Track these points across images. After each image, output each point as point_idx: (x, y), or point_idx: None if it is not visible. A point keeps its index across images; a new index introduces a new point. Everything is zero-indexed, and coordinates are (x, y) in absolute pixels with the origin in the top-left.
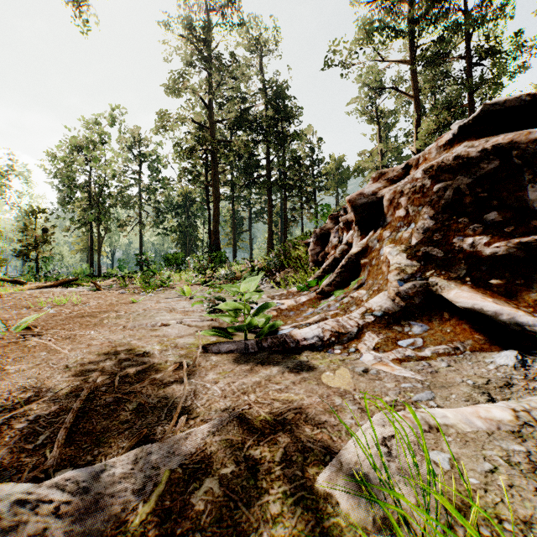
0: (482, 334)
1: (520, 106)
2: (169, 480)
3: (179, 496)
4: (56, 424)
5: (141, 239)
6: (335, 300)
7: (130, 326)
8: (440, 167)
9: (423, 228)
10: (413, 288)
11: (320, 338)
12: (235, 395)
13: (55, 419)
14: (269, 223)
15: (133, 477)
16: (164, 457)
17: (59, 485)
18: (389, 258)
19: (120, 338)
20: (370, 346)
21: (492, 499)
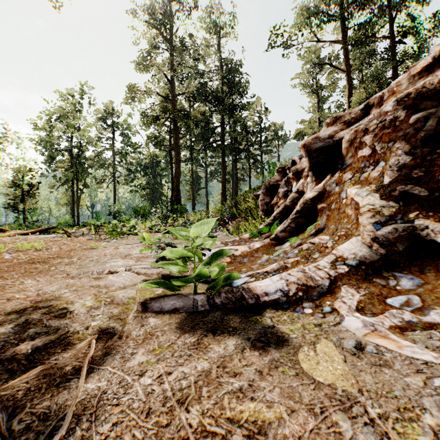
0: None
1: None
2: None
3: None
4: None
5: (115, 195)
6: (291, 247)
7: (73, 274)
8: (420, 93)
9: (397, 165)
10: (394, 232)
11: (285, 293)
12: (166, 407)
13: None
14: (223, 181)
15: None
16: None
17: None
18: (357, 200)
19: (54, 289)
20: (352, 306)
21: None
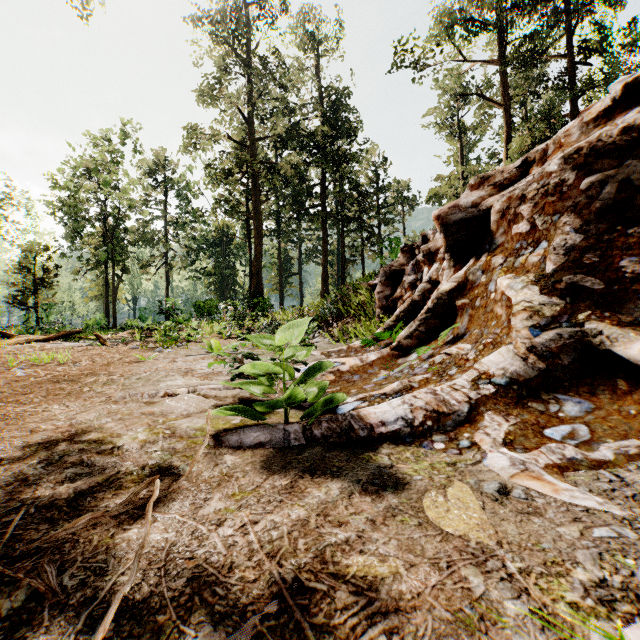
0: None
1: None
2: None
3: None
4: None
5: (168, 284)
6: (419, 359)
7: (116, 398)
8: (595, 149)
9: (564, 247)
10: (557, 339)
11: (408, 422)
12: (253, 561)
13: None
14: (324, 264)
15: None
16: None
17: None
18: (510, 294)
19: (91, 418)
20: (497, 439)
21: None
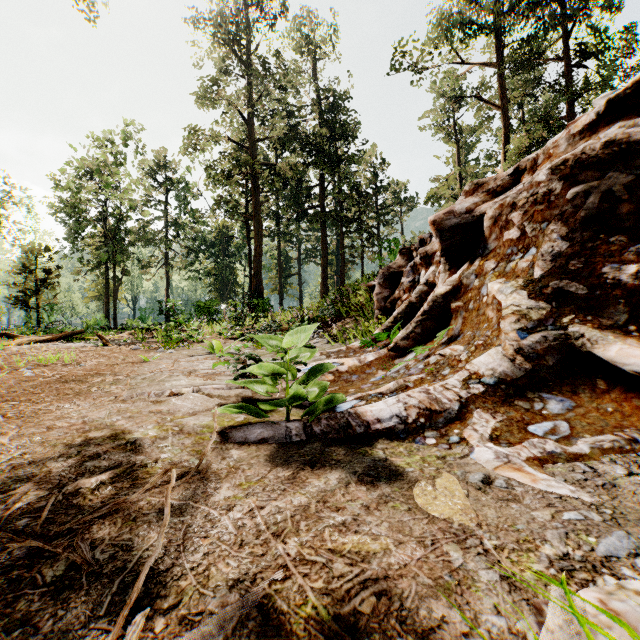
0: None
1: None
2: None
3: None
4: None
5: (168, 284)
6: (415, 360)
7: (124, 397)
8: (580, 161)
9: (551, 253)
10: (543, 341)
11: (403, 419)
12: (260, 539)
13: None
14: (323, 264)
15: None
16: None
17: None
18: (500, 298)
19: (102, 416)
20: (484, 435)
21: None
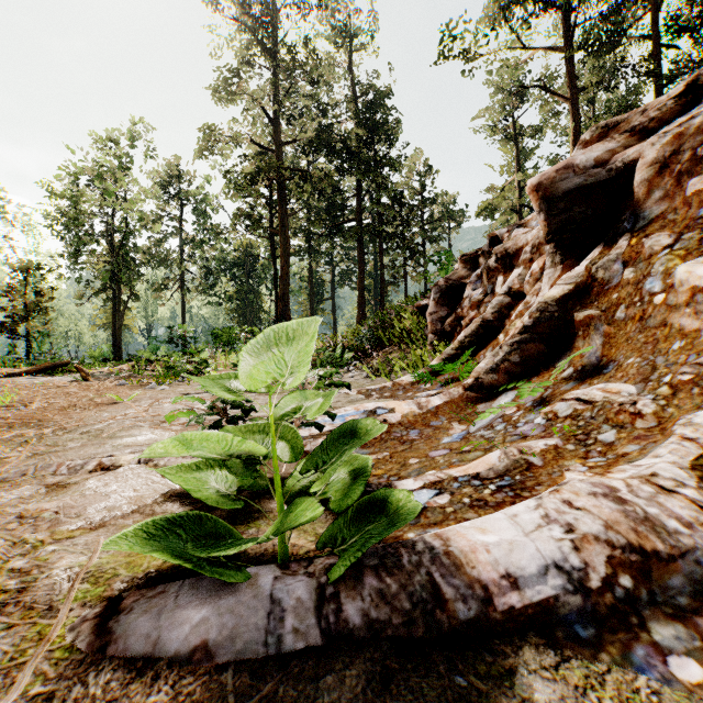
0: None
1: None
2: None
3: None
4: None
5: (184, 310)
6: (517, 406)
7: (3, 476)
8: None
9: None
10: None
11: (575, 577)
12: None
13: None
14: (360, 286)
15: None
16: None
17: None
18: None
19: None
20: None
21: None
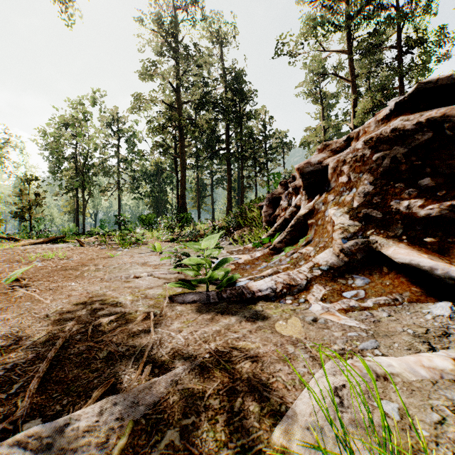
0: (418, 286)
1: (451, 84)
2: (132, 431)
3: (141, 449)
4: (31, 373)
5: (119, 202)
6: (285, 256)
7: (106, 278)
8: (379, 138)
9: (363, 192)
10: (355, 245)
11: (274, 290)
12: (197, 344)
13: (31, 367)
14: (228, 189)
15: (97, 430)
16: (129, 408)
17: (22, 442)
18: (334, 219)
19: (97, 289)
20: (318, 297)
21: (443, 453)
